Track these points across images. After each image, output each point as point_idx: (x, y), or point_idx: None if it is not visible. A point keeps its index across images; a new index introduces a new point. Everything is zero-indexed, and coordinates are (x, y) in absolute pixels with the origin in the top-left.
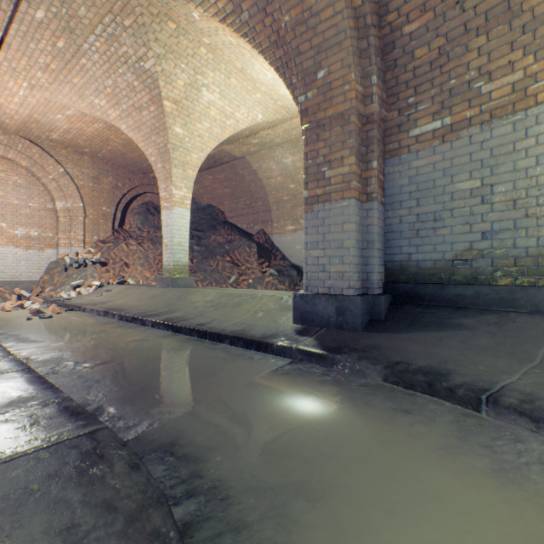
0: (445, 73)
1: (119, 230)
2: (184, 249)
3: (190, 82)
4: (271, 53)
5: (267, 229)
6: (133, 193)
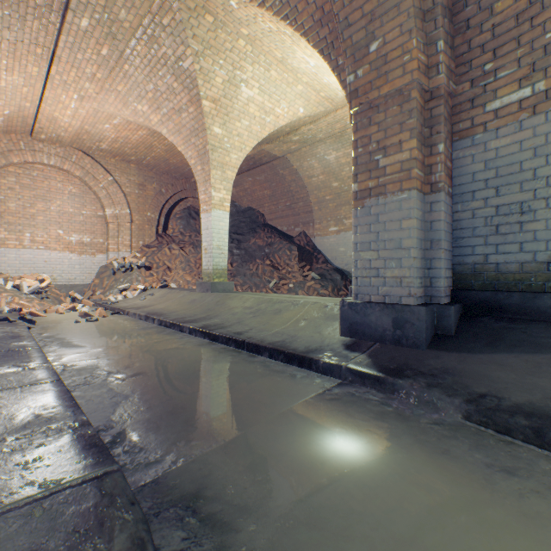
0: (538, 26)
1: (162, 235)
2: (223, 253)
3: (229, 79)
4: (314, 33)
5: (308, 231)
6: (175, 198)
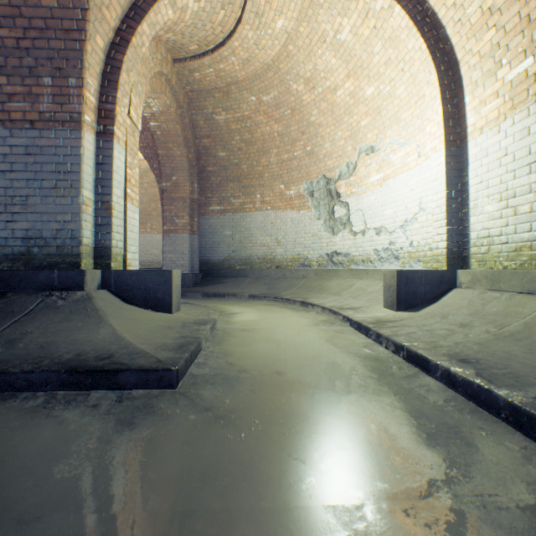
0: (222, 190)
1: None
2: None
3: None
4: (143, 149)
5: None
6: None
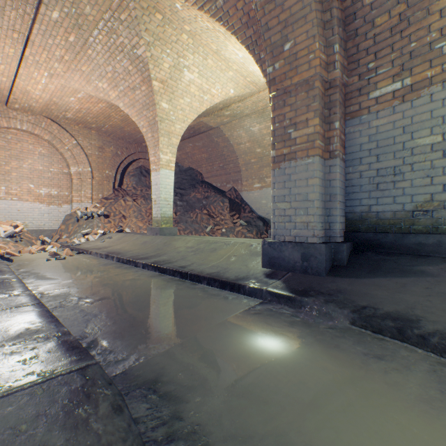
0: (406, 37)
1: (118, 189)
2: (169, 204)
3: (174, 65)
4: (242, 33)
5: (237, 187)
6: (129, 159)
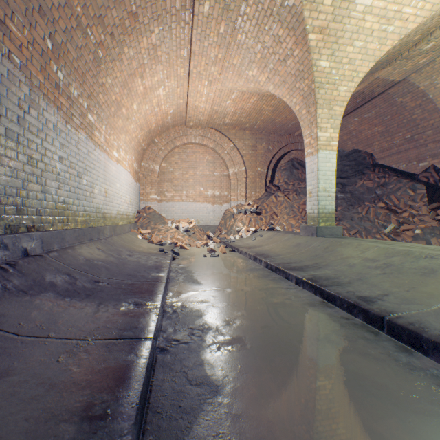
0: None
1: (269, 186)
2: (330, 195)
3: None
4: None
5: None
6: (280, 153)
